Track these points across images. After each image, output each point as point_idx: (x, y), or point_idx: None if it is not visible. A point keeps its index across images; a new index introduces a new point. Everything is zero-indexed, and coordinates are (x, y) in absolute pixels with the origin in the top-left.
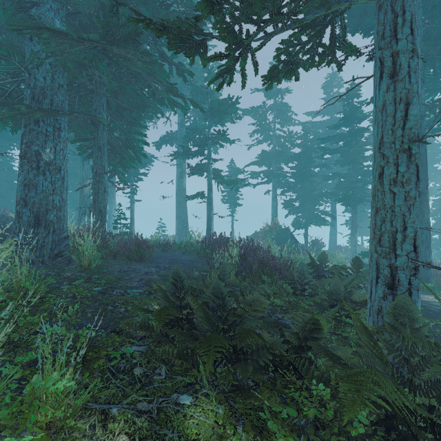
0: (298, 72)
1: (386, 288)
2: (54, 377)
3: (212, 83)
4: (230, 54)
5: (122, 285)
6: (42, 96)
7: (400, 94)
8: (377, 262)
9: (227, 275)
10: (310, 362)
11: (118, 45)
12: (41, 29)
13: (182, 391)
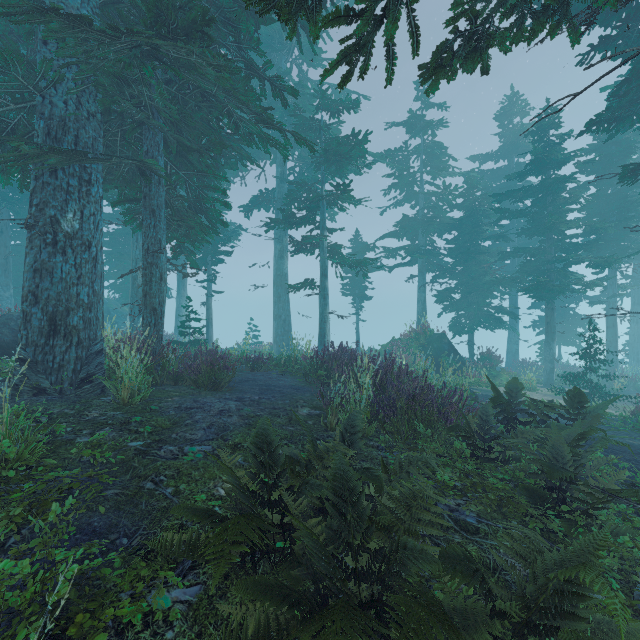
0: (487, 57)
1: None
2: None
3: (330, 74)
4: (365, 11)
5: (177, 437)
6: (62, 130)
7: None
8: None
9: (357, 433)
10: None
11: (175, 42)
12: (47, 12)
13: None
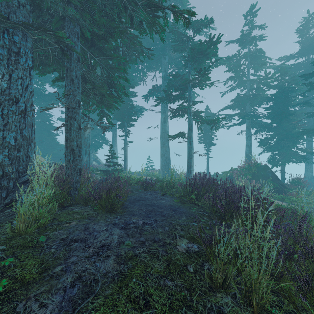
0: None
1: None
2: None
3: None
4: None
5: (21, 312)
6: None
7: None
8: None
9: None
10: None
11: None
12: None
13: None
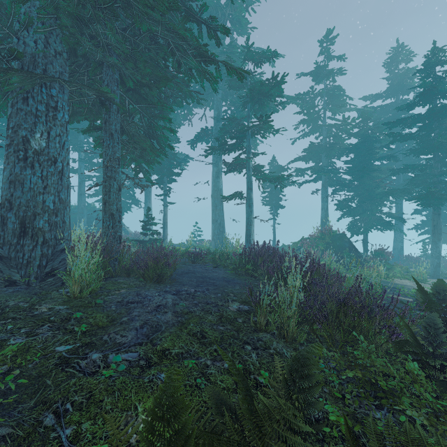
0: None
1: None
2: None
3: None
4: None
5: (108, 339)
6: (32, 65)
7: None
8: None
9: (311, 388)
10: None
11: None
12: None
13: None
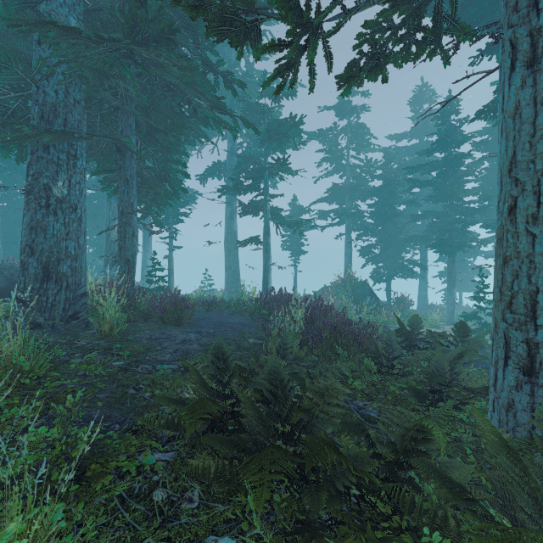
0: (386, 70)
1: (521, 373)
2: (9, 534)
3: (268, 84)
4: (293, 42)
5: (150, 358)
6: (53, 114)
7: (542, 90)
8: (506, 336)
9: (288, 349)
10: (413, 487)
11: (147, 47)
12: (47, 24)
13: (223, 531)
